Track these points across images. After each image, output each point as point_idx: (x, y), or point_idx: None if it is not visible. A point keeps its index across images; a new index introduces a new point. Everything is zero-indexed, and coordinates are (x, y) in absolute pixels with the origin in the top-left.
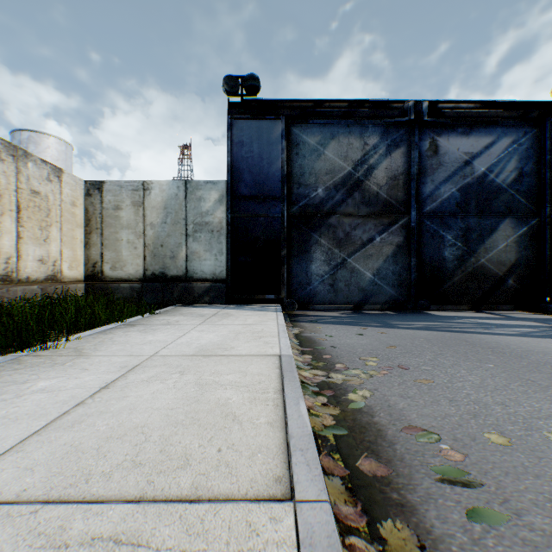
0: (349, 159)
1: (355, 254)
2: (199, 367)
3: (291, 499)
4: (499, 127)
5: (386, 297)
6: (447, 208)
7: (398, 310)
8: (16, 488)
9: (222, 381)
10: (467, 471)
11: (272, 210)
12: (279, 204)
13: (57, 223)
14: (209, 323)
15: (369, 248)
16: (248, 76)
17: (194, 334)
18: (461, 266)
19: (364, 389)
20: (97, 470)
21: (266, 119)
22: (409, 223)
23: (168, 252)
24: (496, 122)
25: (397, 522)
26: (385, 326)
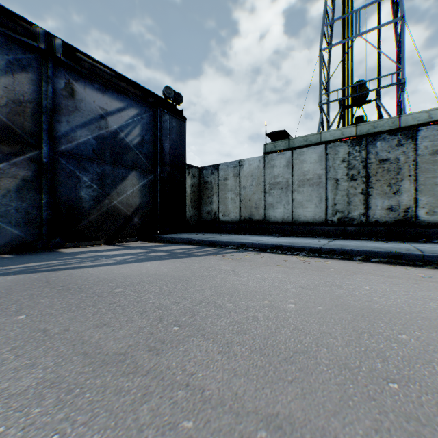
0: None
1: None
2: None
3: None
4: (129, 98)
5: (8, 238)
6: (84, 152)
7: (26, 251)
8: None
9: None
10: None
11: None
12: None
13: None
14: None
15: None
16: None
17: None
18: (98, 206)
19: None
20: None
21: None
22: (41, 158)
23: None
24: (126, 94)
25: None
26: None
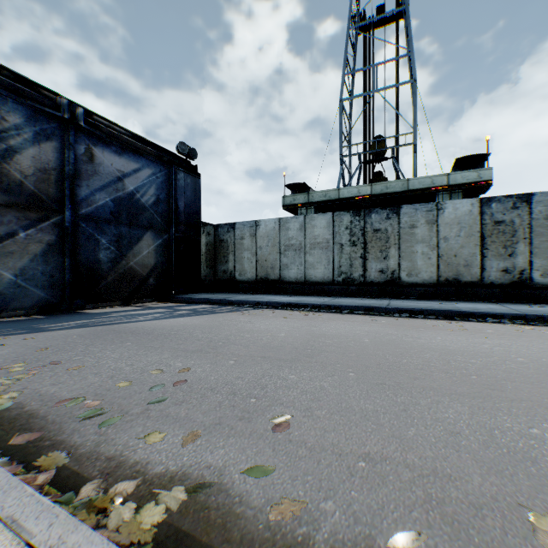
0: None
1: None
2: None
3: None
4: (145, 158)
5: (35, 301)
6: (103, 214)
7: (50, 312)
8: None
9: None
10: (103, 407)
11: None
12: None
13: None
14: None
15: (10, 244)
16: None
17: None
18: (116, 268)
19: (12, 392)
20: None
21: None
22: (64, 223)
23: None
24: (142, 154)
25: (50, 453)
26: (35, 331)
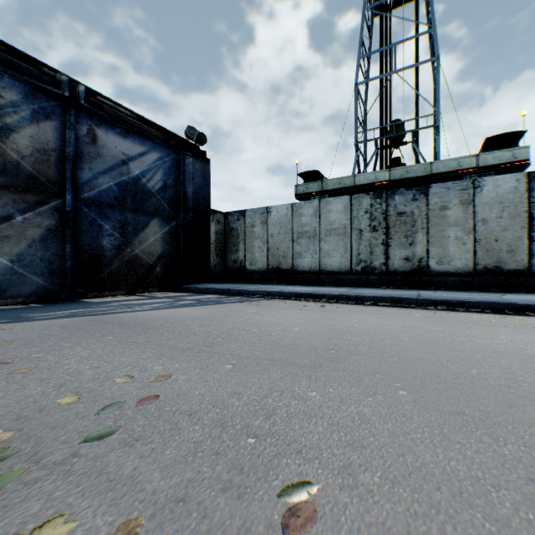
0: None
1: None
2: None
3: None
4: (151, 142)
5: (34, 288)
6: (106, 199)
7: (50, 301)
8: None
9: None
10: (9, 446)
11: None
12: None
13: None
14: None
15: (6, 228)
16: None
17: None
18: (120, 255)
19: None
20: None
21: None
22: (64, 207)
23: None
24: (148, 137)
25: None
26: (18, 321)
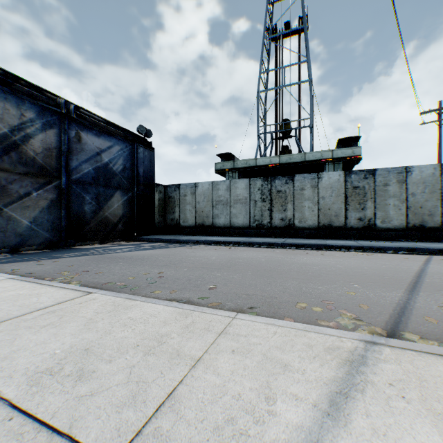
0: (7, 122)
1: (13, 205)
2: None
3: (93, 293)
4: (115, 138)
5: (43, 240)
6: (87, 179)
7: (52, 248)
8: None
9: None
10: (127, 285)
11: None
12: None
13: None
14: None
15: (27, 201)
16: None
17: None
18: (96, 217)
19: (75, 281)
20: (1, 316)
21: None
22: (61, 185)
23: None
24: (114, 135)
25: None
26: (55, 258)
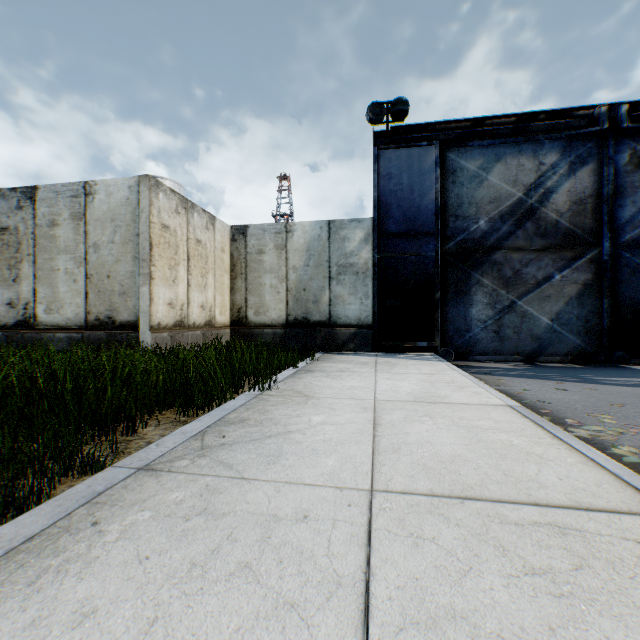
0: (519, 183)
1: (527, 296)
2: (439, 413)
3: None
4: None
5: (568, 348)
6: None
7: (583, 363)
8: (422, 488)
9: (481, 426)
10: None
11: (424, 248)
12: (432, 241)
13: (211, 270)
14: (383, 371)
15: (545, 288)
16: (396, 100)
17: (385, 381)
18: None
19: (624, 445)
20: (469, 482)
21: (418, 146)
22: (599, 257)
23: (311, 296)
24: None
25: None
26: (585, 381)
